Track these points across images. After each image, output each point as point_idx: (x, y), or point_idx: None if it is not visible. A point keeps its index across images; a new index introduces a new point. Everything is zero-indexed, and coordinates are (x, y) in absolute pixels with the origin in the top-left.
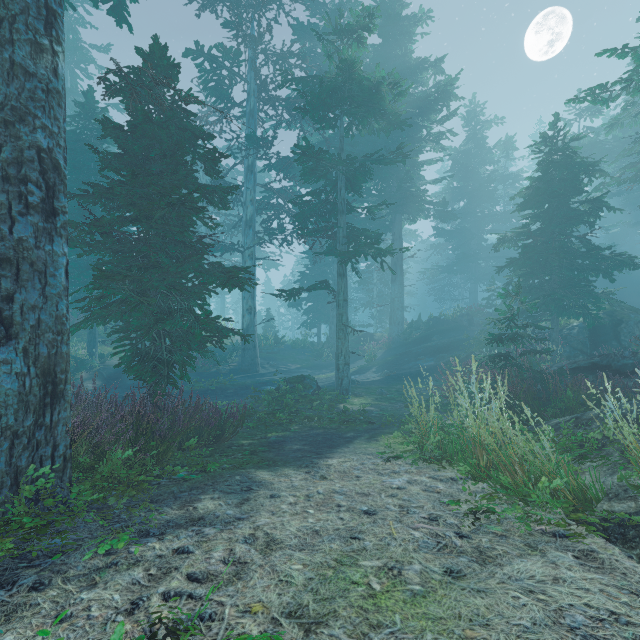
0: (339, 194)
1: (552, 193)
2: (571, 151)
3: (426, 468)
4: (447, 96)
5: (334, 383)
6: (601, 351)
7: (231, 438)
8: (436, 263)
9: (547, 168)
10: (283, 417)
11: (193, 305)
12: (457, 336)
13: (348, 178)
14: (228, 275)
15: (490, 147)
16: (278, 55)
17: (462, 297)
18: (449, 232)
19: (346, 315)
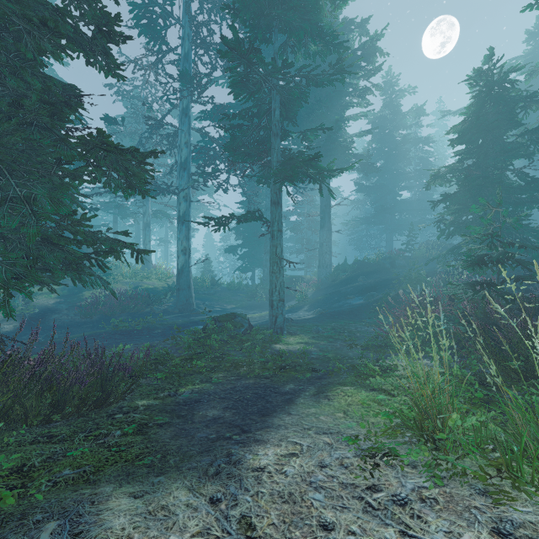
0: (273, 115)
1: (491, 124)
2: (510, 81)
3: (453, 483)
4: (373, 52)
5: (267, 322)
6: (536, 286)
7: (122, 399)
8: (356, 216)
9: (484, 100)
10: (202, 365)
11: (39, 193)
12: (382, 277)
13: (282, 105)
14: (95, 143)
15: (404, 113)
16: (212, 2)
17: (378, 246)
18: (368, 188)
19: (281, 247)
